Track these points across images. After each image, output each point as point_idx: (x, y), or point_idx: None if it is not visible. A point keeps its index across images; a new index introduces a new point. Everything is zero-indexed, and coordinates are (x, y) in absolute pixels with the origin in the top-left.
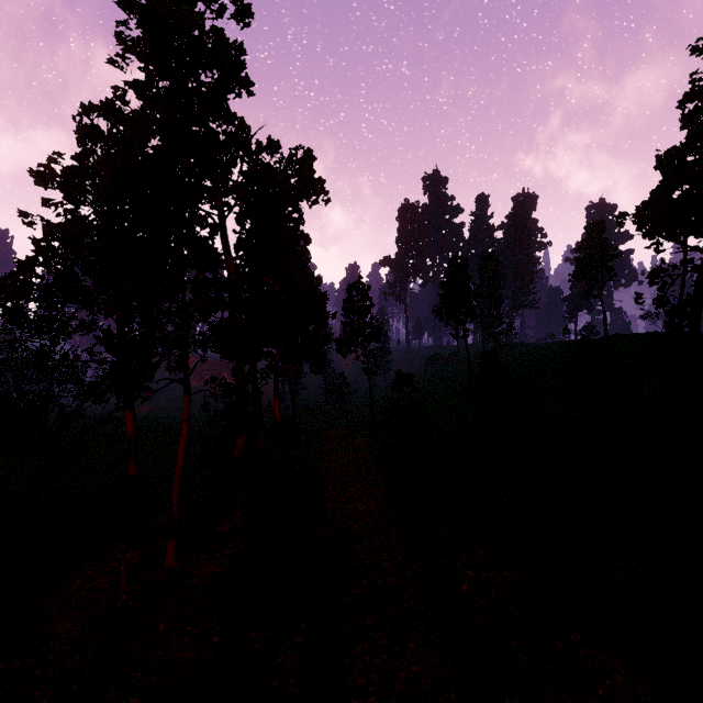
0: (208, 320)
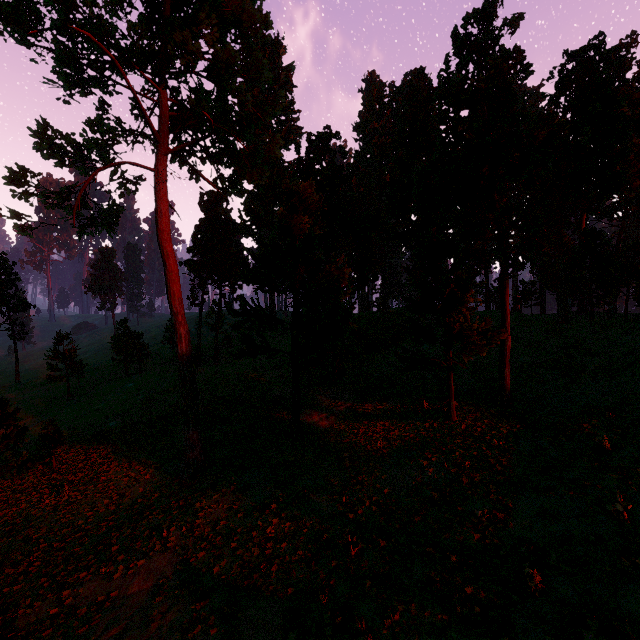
0: None
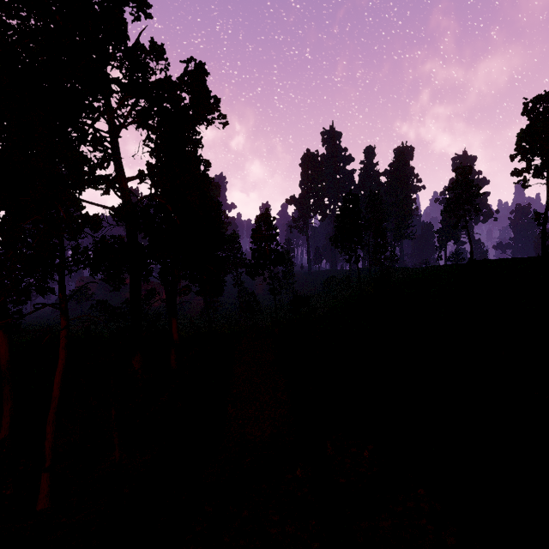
0: (77, 238)
